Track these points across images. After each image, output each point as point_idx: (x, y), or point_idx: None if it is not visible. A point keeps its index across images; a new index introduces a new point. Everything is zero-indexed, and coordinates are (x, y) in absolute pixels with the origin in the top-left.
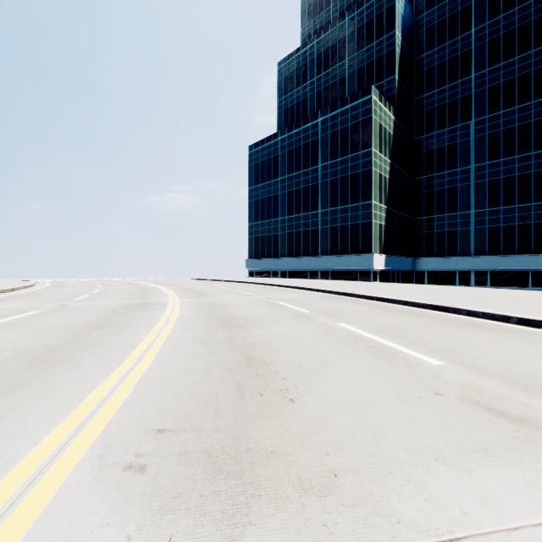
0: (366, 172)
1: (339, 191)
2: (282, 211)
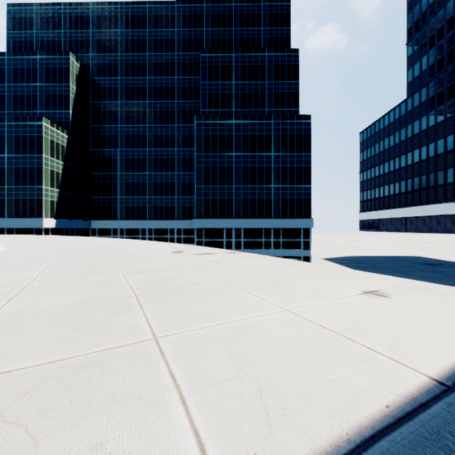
0: (39, 168)
1: (21, 176)
2: None
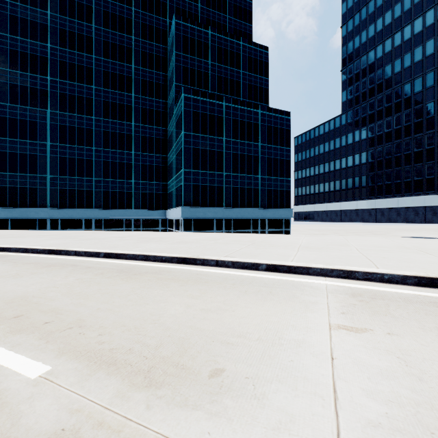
0: None
1: None
2: None
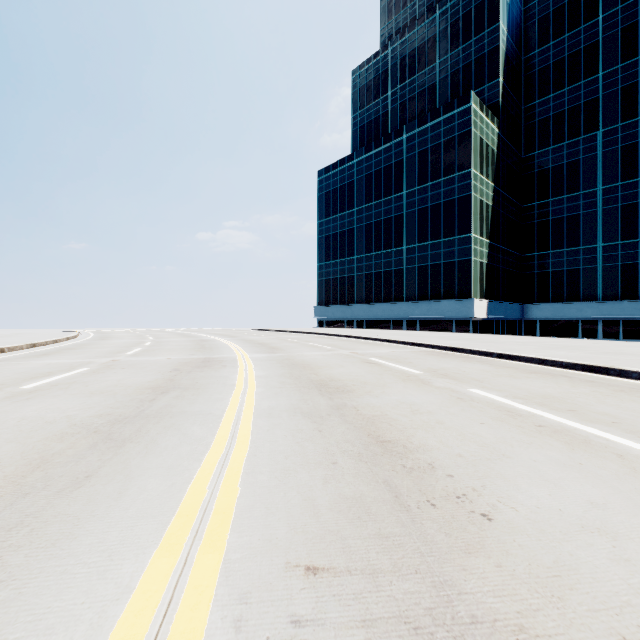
0: (463, 198)
1: (429, 223)
2: (358, 248)
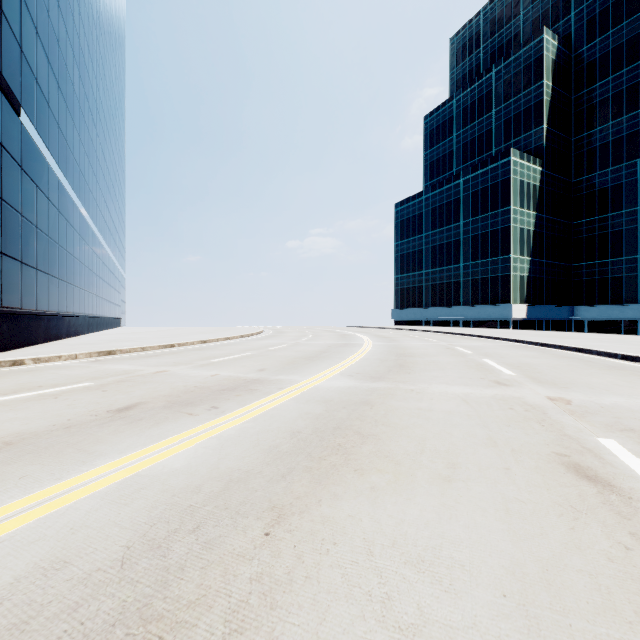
0: (505, 228)
1: (479, 246)
2: (426, 264)
